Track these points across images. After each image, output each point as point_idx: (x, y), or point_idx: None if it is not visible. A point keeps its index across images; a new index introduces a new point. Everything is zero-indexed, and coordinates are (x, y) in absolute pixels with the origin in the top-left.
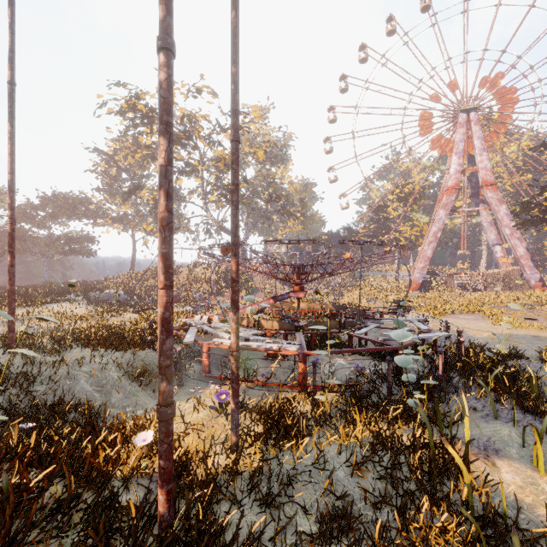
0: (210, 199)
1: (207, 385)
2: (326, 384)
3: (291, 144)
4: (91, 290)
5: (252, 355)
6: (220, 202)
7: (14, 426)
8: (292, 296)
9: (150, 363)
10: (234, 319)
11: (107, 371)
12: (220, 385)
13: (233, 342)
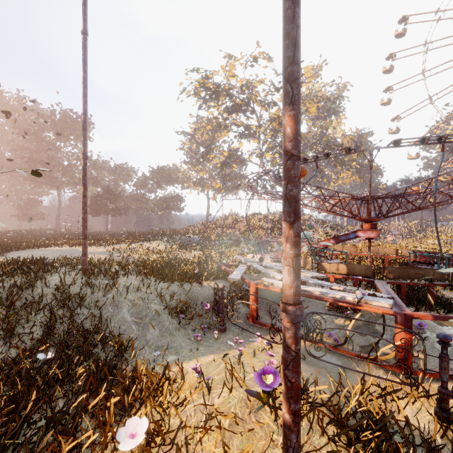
0: (266, 156)
1: (250, 340)
2: (451, 372)
3: (344, 96)
4: (176, 234)
5: (310, 302)
6: (274, 160)
7: (49, 349)
8: (360, 235)
9: (195, 298)
10: (289, 236)
11: (149, 301)
12: (268, 340)
13: (288, 284)
